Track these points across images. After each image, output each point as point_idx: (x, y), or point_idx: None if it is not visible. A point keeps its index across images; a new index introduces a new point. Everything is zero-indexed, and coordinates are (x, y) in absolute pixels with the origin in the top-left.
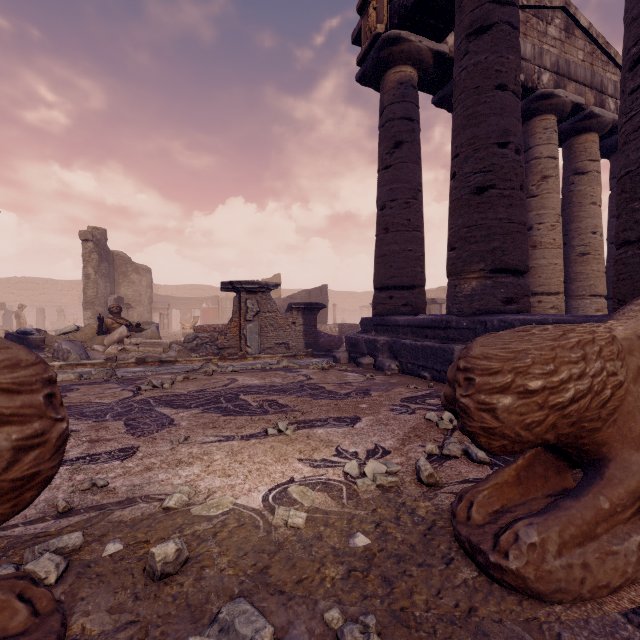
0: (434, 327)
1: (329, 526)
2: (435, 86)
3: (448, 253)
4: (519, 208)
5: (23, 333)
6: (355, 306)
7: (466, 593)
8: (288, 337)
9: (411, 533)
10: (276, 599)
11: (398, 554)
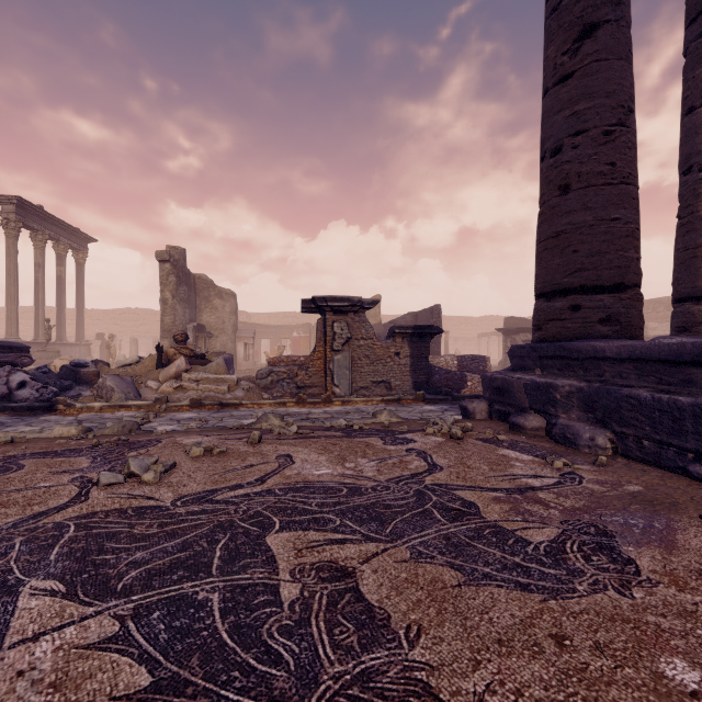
0: None
1: None
2: None
3: None
4: None
5: (77, 365)
6: (470, 334)
7: None
8: (389, 373)
9: None
10: None
11: None
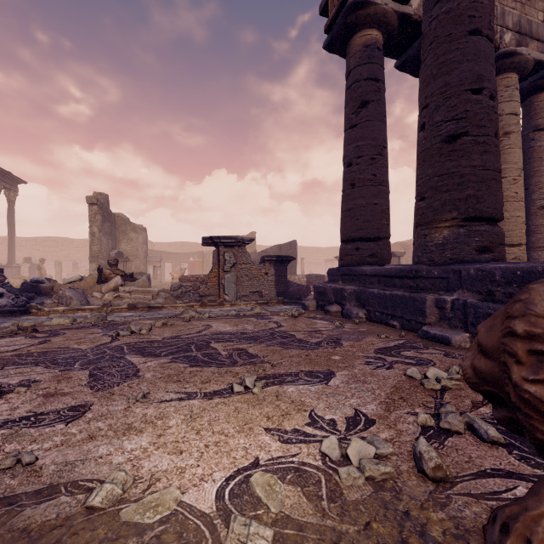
0: (402, 276)
1: None
2: (398, 50)
3: (417, 203)
4: (494, 155)
5: (36, 282)
6: (320, 260)
7: None
8: (261, 286)
9: None
10: None
11: None
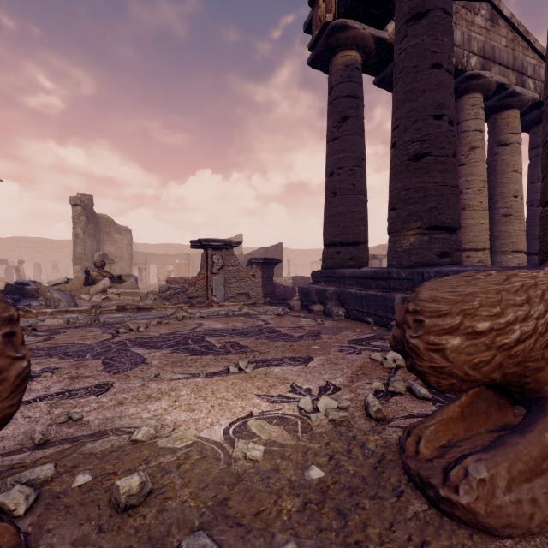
0: (376, 278)
1: (285, 459)
2: (376, 69)
3: (389, 213)
4: (452, 173)
5: (20, 284)
6: (306, 262)
7: (418, 526)
8: (248, 288)
9: (362, 466)
10: (235, 532)
11: (351, 487)
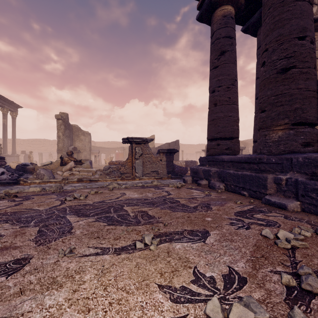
0: (249, 162)
1: None
2: (244, 20)
3: (259, 114)
4: (314, 80)
5: (24, 165)
6: (193, 151)
7: None
8: (158, 168)
9: None
10: None
11: None
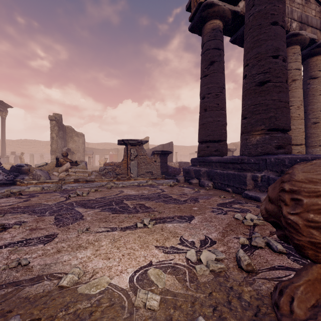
0: (233, 163)
1: (177, 309)
2: (232, 32)
3: (242, 121)
4: (285, 93)
5: (19, 166)
6: (187, 153)
7: None
8: (152, 168)
9: (242, 319)
10: None
11: None
